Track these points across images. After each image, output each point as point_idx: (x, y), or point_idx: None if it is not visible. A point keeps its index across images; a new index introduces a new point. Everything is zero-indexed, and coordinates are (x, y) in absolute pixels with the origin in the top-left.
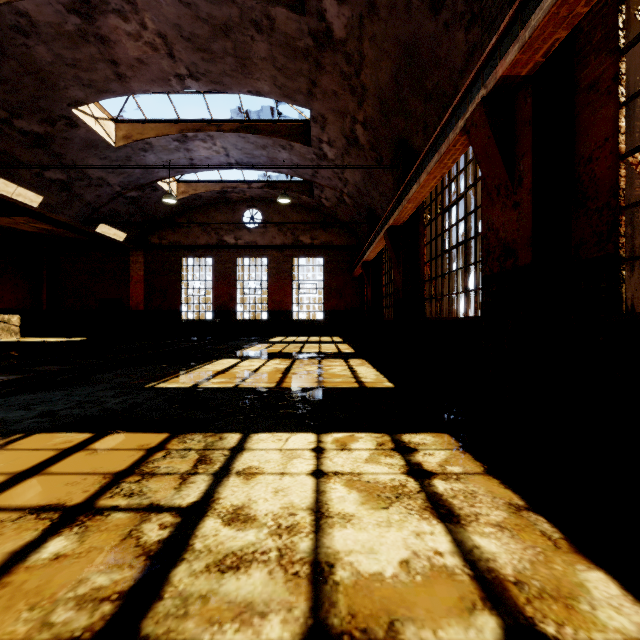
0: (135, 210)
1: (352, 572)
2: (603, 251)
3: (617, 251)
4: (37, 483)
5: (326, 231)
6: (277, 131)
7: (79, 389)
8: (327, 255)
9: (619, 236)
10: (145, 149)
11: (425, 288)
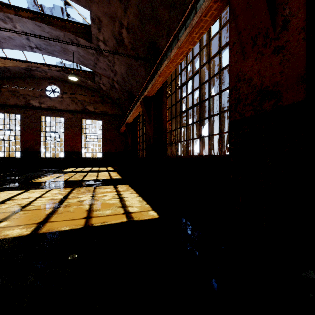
0: None
1: None
2: None
3: None
4: None
5: (103, 105)
6: (66, 27)
7: None
8: (104, 119)
9: None
10: None
11: (167, 137)
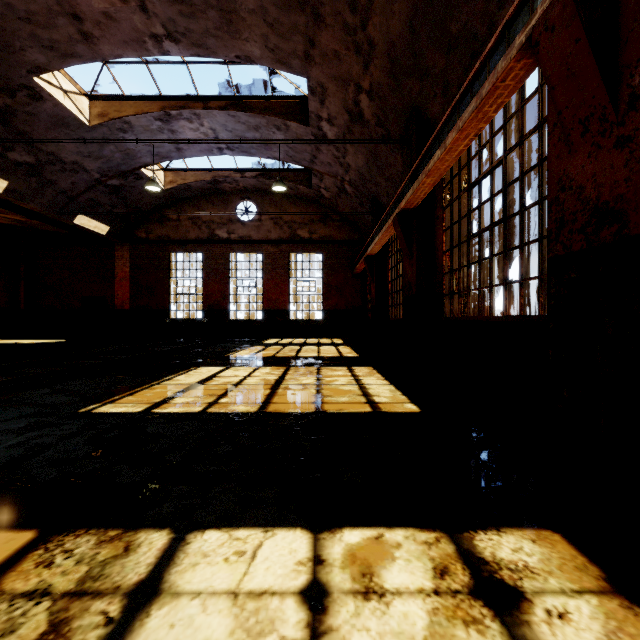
0: (118, 200)
1: None
2: None
3: None
4: None
5: (325, 225)
6: (271, 108)
7: None
8: (326, 250)
9: None
10: (124, 129)
11: (444, 282)
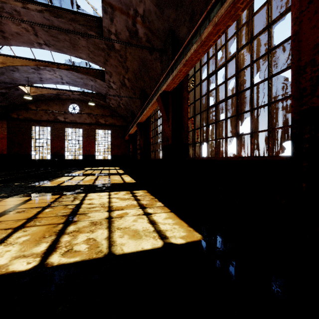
0: (3, 99)
1: (116, 206)
2: (186, 141)
3: (188, 142)
4: (27, 205)
5: (112, 118)
6: (89, 73)
7: (4, 188)
8: (113, 129)
9: (188, 138)
10: (14, 70)
11: (151, 147)
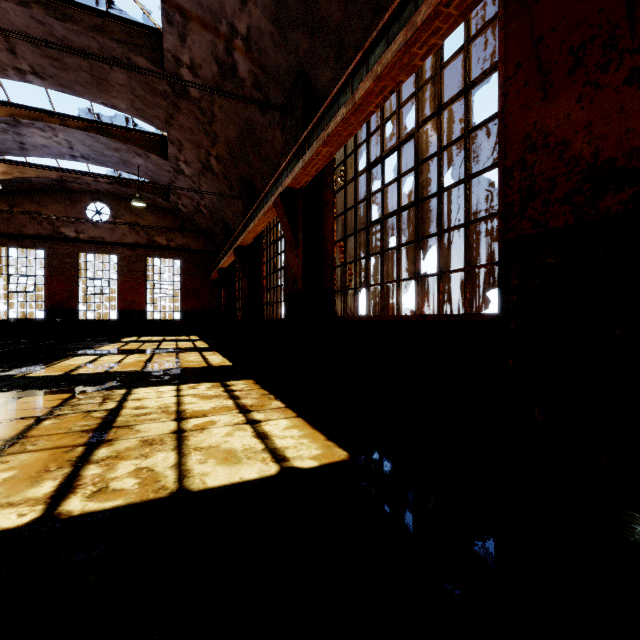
0: None
1: (193, 410)
2: (330, 286)
3: (333, 287)
4: (1, 414)
5: (183, 234)
6: (132, 139)
7: None
8: (184, 258)
9: (334, 280)
10: None
11: (264, 296)
